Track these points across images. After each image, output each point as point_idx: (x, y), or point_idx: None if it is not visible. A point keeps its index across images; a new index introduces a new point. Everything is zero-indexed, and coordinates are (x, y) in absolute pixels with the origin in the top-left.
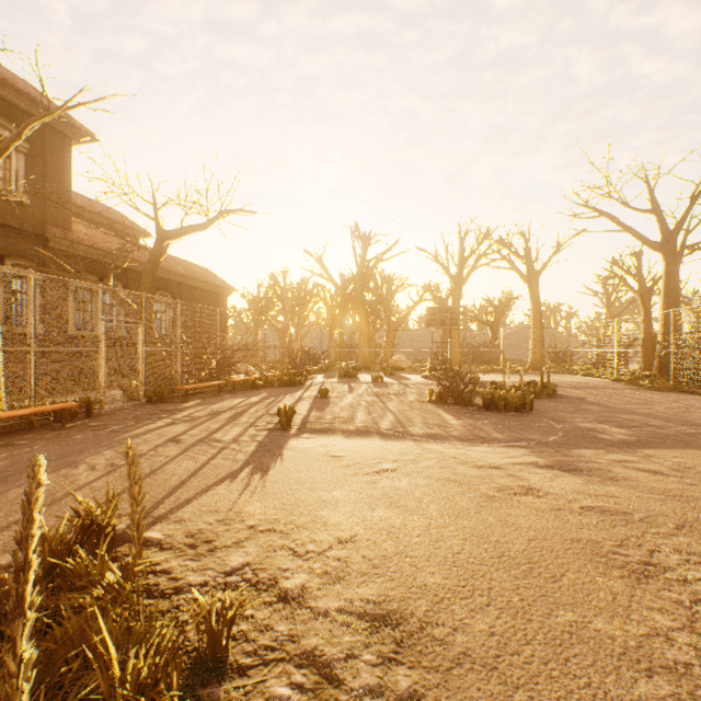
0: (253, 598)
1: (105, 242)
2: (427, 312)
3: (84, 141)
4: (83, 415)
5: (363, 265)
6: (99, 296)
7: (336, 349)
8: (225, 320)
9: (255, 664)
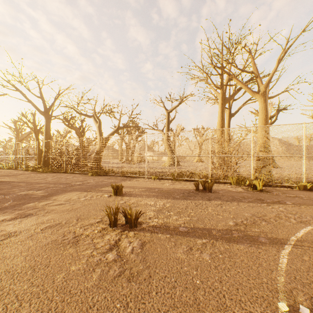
0: None
1: None
2: None
3: None
4: None
5: None
6: None
7: None
8: None
9: None
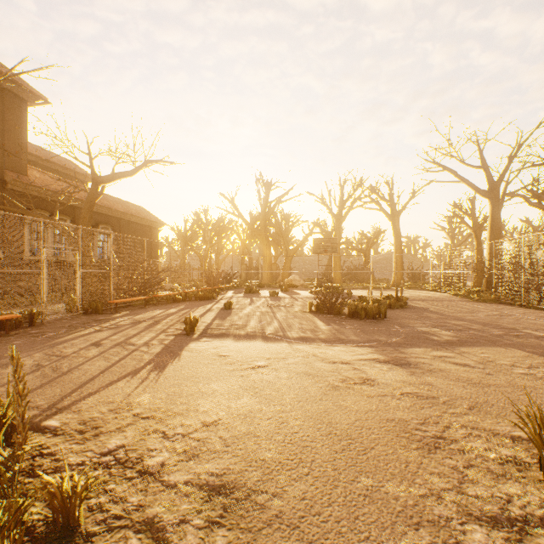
0: (118, 474)
1: (51, 185)
2: (314, 242)
3: (38, 103)
4: (27, 324)
5: (266, 205)
6: (50, 228)
7: (245, 271)
8: (156, 248)
9: (101, 531)
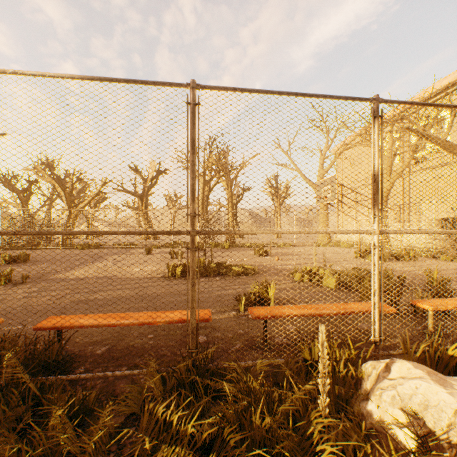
0: None
1: None
2: None
3: None
4: None
5: None
6: None
7: None
8: None
9: None
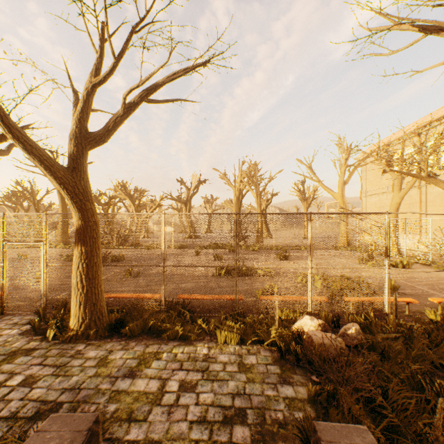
0: None
1: None
2: None
3: None
4: None
5: None
6: None
7: None
8: None
9: None
